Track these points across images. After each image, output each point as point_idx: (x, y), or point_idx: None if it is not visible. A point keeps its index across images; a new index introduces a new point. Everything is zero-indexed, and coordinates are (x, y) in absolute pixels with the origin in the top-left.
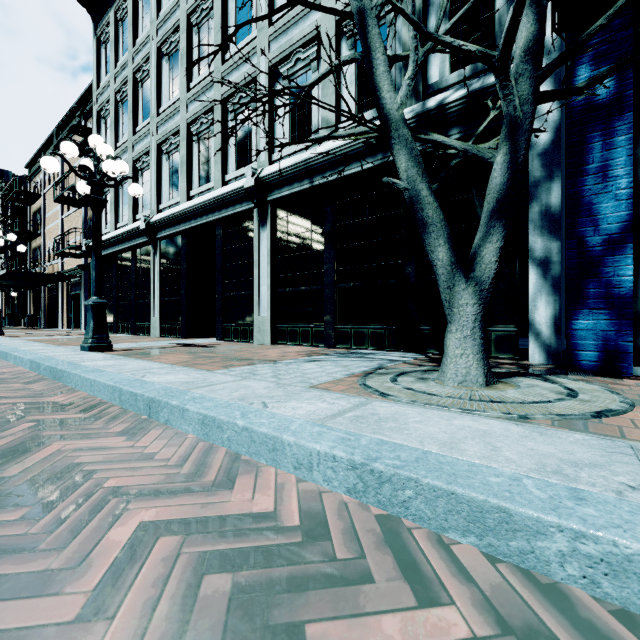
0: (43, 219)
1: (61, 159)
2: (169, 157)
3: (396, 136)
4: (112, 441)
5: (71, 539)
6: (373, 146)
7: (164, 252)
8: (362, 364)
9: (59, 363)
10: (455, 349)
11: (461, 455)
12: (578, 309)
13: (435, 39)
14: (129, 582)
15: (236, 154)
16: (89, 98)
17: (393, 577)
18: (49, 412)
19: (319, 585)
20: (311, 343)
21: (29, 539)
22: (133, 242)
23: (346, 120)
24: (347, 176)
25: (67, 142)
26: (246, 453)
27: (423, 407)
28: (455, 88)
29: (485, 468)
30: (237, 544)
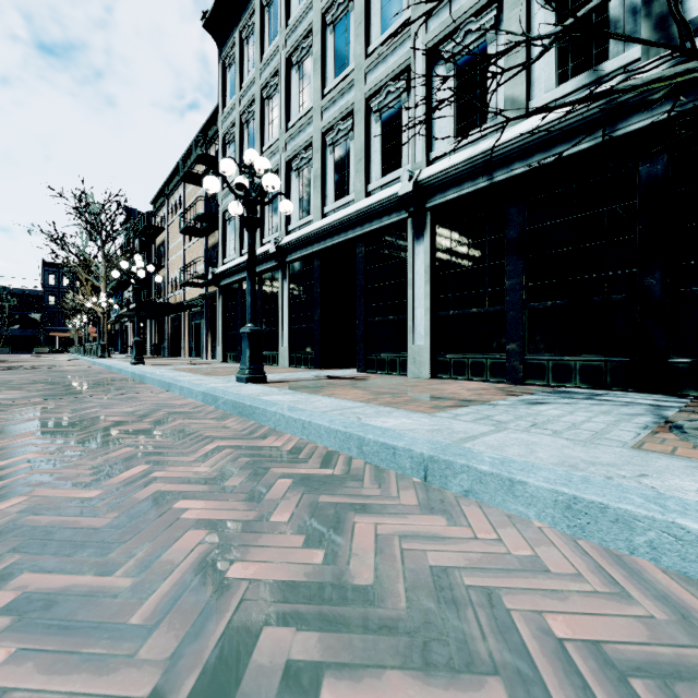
0: (166, 251)
1: (183, 191)
2: (299, 174)
3: None
4: (431, 523)
5: None
6: (592, 119)
7: (294, 276)
8: (623, 410)
9: (240, 397)
10: None
11: None
12: None
13: None
14: None
15: (381, 159)
16: (210, 127)
17: None
18: (286, 463)
19: None
20: (486, 377)
21: None
22: (260, 267)
23: (668, 54)
24: (546, 165)
25: (226, 159)
26: None
27: None
28: None
29: None
30: None
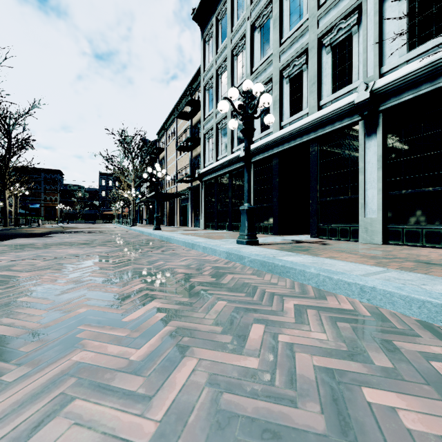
0: (166, 162)
1: (176, 125)
2: None
3: None
4: None
5: None
6: None
7: (256, 171)
8: None
9: (264, 257)
10: None
11: None
12: None
13: None
14: None
15: (331, 80)
16: (193, 83)
17: None
18: (394, 334)
19: None
20: None
21: None
22: (231, 167)
23: None
24: None
25: (233, 88)
26: None
27: None
28: None
29: None
30: None
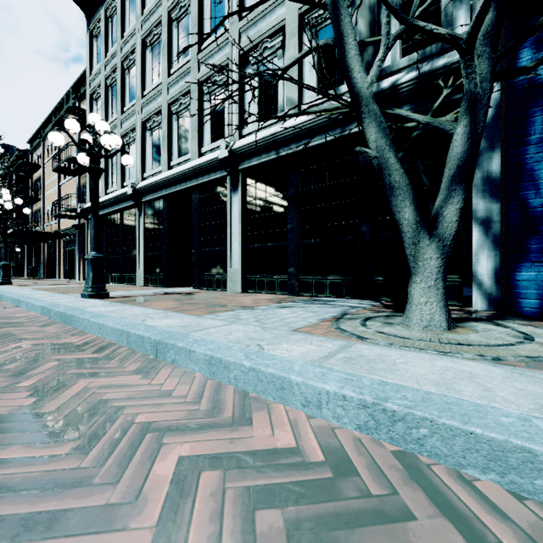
0: (43, 186)
1: None
2: (152, 133)
3: (366, 111)
4: (130, 379)
5: (120, 473)
6: (333, 122)
7: (148, 214)
8: (328, 310)
9: (67, 309)
10: (420, 297)
11: (460, 395)
12: (521, 262)
13: (410, 24)
14: (186, 517)
15: (211, 130)
16: (82, 83)
17: (431, 514)
18: (68, 352)
19: (365, 522)
20: (277, 291)
21: (82, 473)
22: (121, 205)
23: (322, 97)
24: (309, 148)
25: (70, 119)
26: (253, 391)
27: (402, 349)
28: (406, 71)
29: (491, 408)
30: (274, 479)
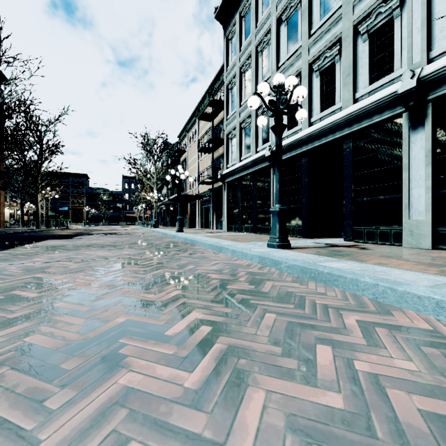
0: (187, 164)
1: (197, 127)
2: None
3: None
4: None
5: None
6: None
7: (283, 171)
8: None
9: (304, 263)
10: None
11: None
12: None
13: None
14: None
15: (368, 71)
16: (215, 83)
17: None
18: None
19: None
20: None
21: None
22: (256, 167)
23: None
24: None
25: (263, 82)
26: None
27: None
28: None
29: None
30: None
